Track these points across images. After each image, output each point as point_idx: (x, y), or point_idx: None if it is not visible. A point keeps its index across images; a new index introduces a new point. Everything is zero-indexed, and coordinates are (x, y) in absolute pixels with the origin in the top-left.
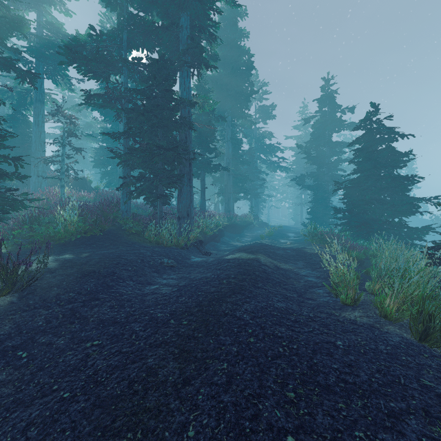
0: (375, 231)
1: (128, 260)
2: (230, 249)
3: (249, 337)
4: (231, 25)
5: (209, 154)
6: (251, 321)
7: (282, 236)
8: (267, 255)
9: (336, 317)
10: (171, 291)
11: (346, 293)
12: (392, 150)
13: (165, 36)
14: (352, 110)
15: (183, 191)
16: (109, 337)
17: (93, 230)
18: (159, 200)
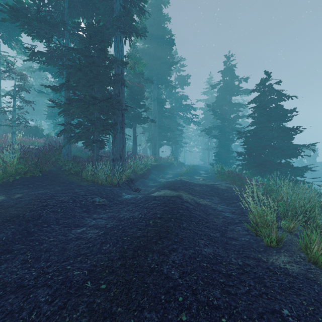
0: (270, 170)
1: (59, 201)
2: (156, 185)
3: (180, 311)
4: (157, 10)
5: (140, 108)
6: (180, 280)
7: (195, 173)
8: (188, 191)
9: (265, 263)
10: (97, 234)
11: (270, 236)
12: (281, 108)
13: (101, 5)
14: (246, 80)
15: (117, 137)
16: (1, 316)
17: (33, 171)
18: (95, 145)
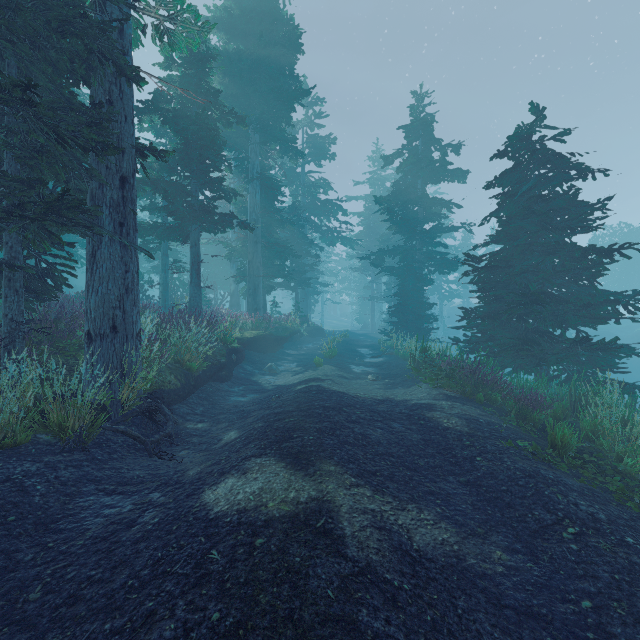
0: (556, 360)
1: None
2: (249, 403)
3: None
4: None
5: (210, 190)
6: None
7: (351, 356)
8: (352, 463)
9: None
10: None
11: None
12: (573, 197)
13: None
14: (457, 149)
15: (100, 257)
16: None
17: None
18: (4, 284)
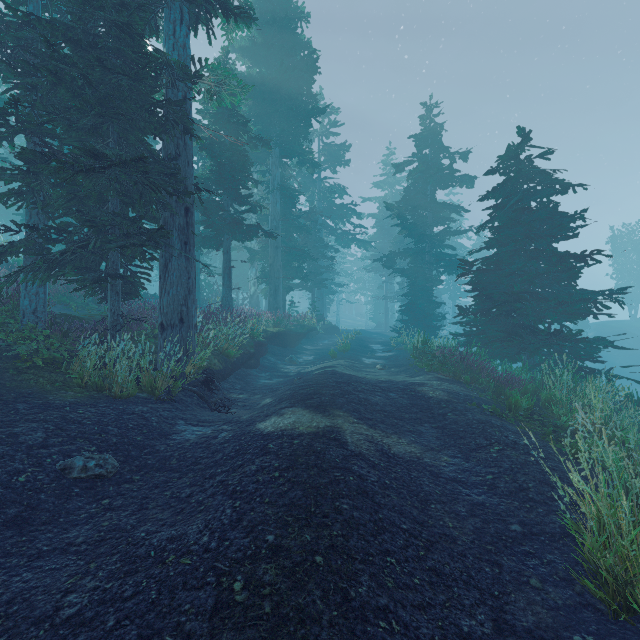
0: (534, 349)
1: None
2: (276, 384)
3: None
4: None
5: (239, 205)
6: None
7: (363, 350)
8: (355, 412)
9: None
10: None
11: None
12: (554, 209)
13: None
14: (465, 156)
15: (171, 268)
16: None
17: None
18: (110, 288)
